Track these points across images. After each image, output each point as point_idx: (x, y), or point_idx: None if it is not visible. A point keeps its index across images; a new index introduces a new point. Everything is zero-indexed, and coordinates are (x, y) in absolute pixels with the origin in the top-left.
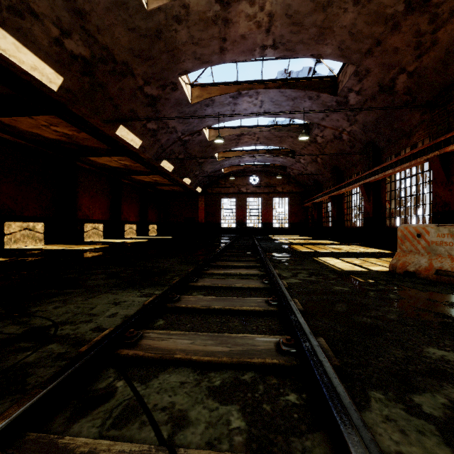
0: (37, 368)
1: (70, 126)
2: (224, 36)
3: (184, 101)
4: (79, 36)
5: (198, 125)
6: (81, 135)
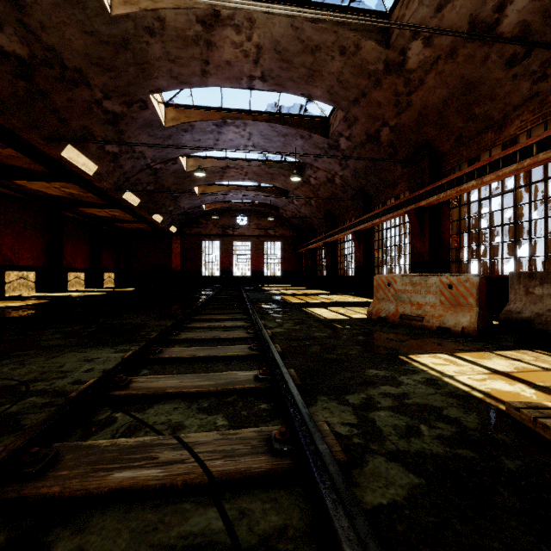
0: (27, 415)
1: None
2: (207, 59)
3: (156, 123)
4: (14, 30)
5: (173, 152)
6: (7, 152)
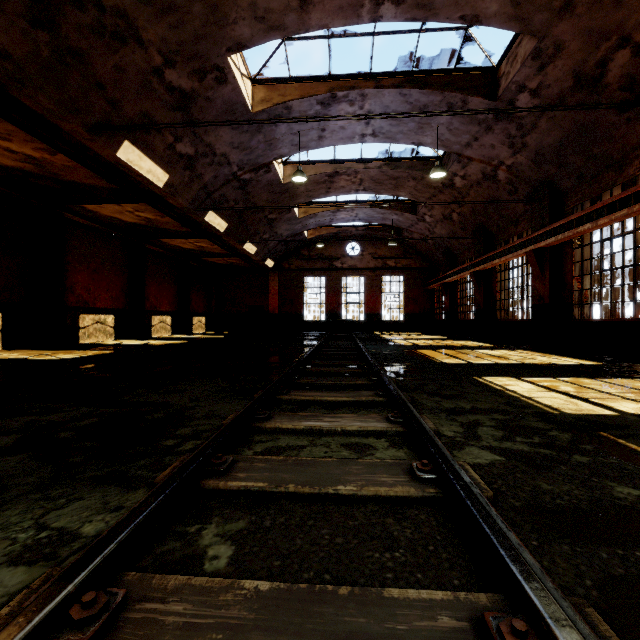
0: None
1: (33, 140)
2: None
3: (240, 107)
4: None
5: (265, 154)
6: (59, 161)
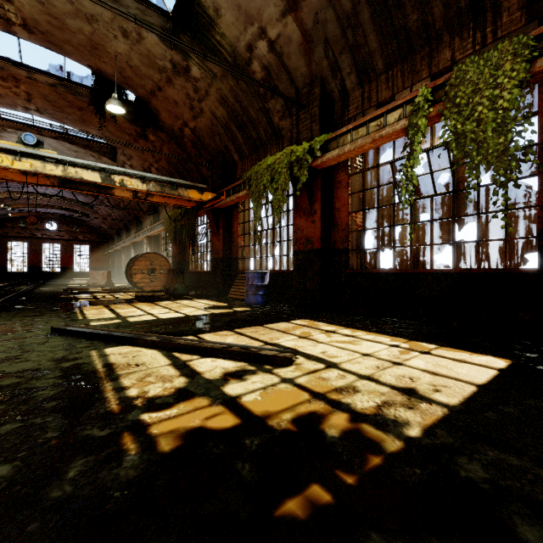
0: None
1: None
2: None
3: None
4: None
5: None
6: None
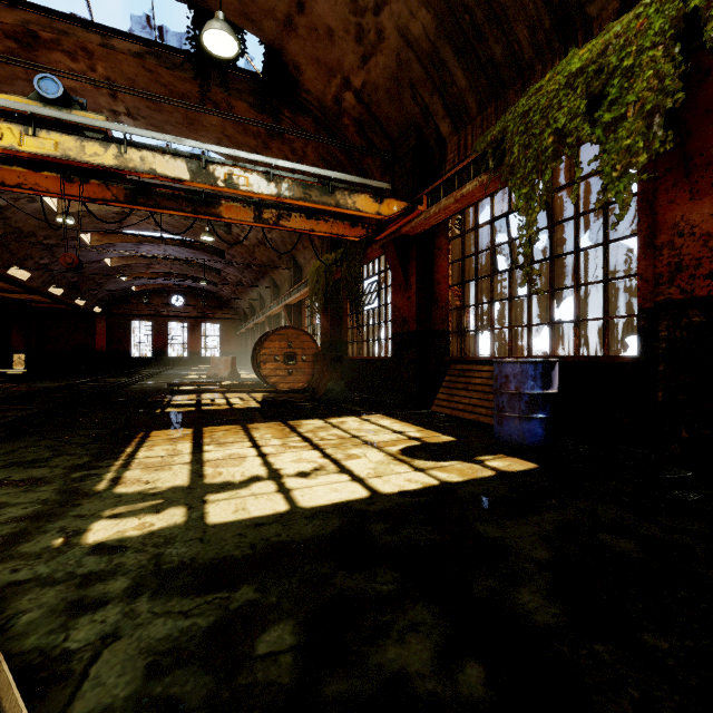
0: None
1: None
2: (122, 223)
3: (83, 245)
4: None
5: (98, 257)
6: None
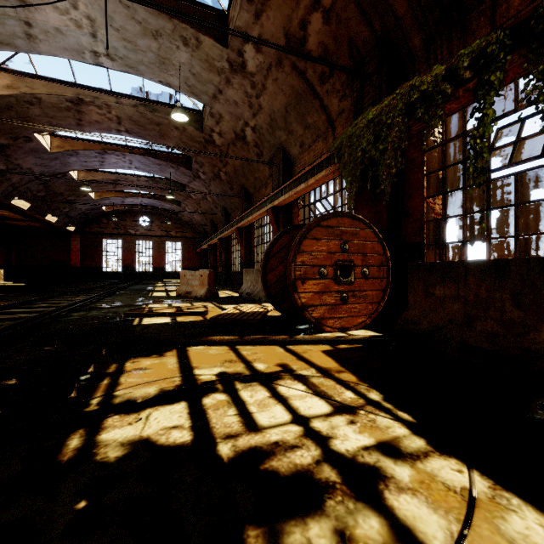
0: None
1: None
2: (79, 118)
3: (42, 150)
4: None
5: (62, 168)
6: None
